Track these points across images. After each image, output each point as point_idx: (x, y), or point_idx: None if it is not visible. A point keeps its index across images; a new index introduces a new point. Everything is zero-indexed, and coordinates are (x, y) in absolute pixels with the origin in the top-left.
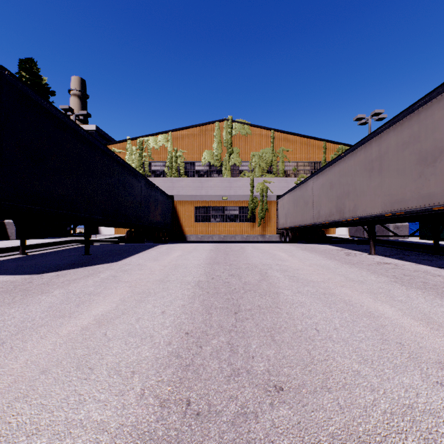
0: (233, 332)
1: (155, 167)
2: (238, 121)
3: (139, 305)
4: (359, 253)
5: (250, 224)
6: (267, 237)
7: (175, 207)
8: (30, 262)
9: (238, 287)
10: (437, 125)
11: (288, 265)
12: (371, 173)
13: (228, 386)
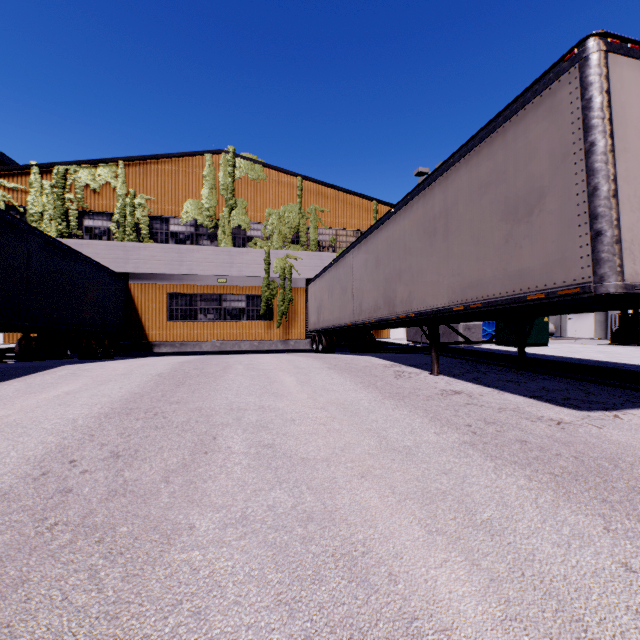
0: None
1: (91, 221)
2: (244, 156)
3: None
4: (415, 372)
5: (265, 323)
6: (292, 344)
7: (132, 293)
8: None
9: (74, 516)
10: (534, 149)
11: (282, 408)
12: (433, 239)
13: None
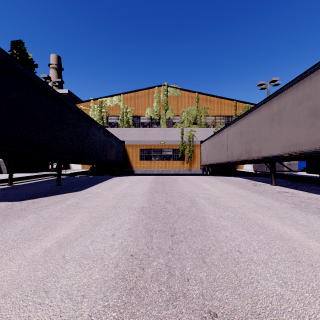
0: (170, 254)
1: (111, 120)
2: (172, 86)
3: (94, 228)
4: (262, 184)
5: (181, 162)
6: (193, 171)
7: (126, 149)
8: (14, 191)
9: (173, 212)
10: None
11: (211, 193)
12: (272, 124)
13: (167, 311)
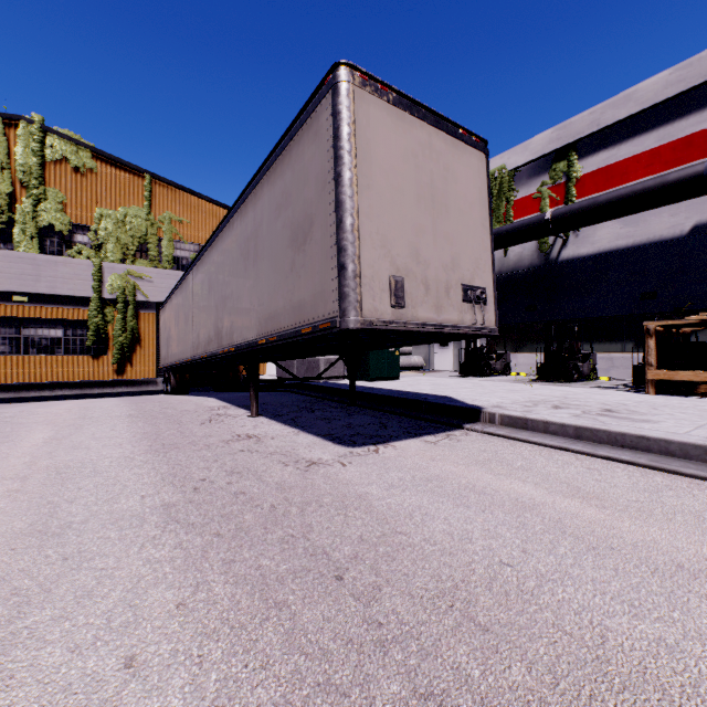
0: None
1: None
2: (60, 131)
3: None
4: (237, 414)
5: (95, 359)
6: (136, 385)
7: None
8: None
9: None
10: (307, 173)
11: None
12: (247, 263)
13: None
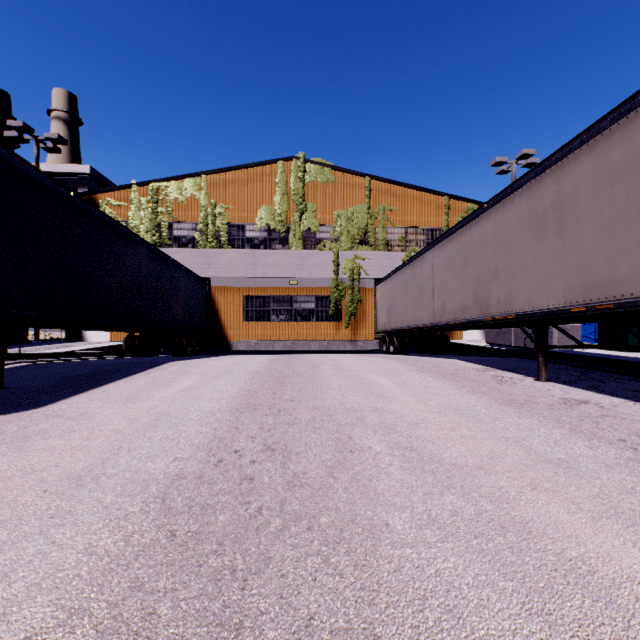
0: None
1: (178, 231)
2: (314, 160)
3: None
4: (517, 377)
5: (334, 324)
6: (360, 345)
7: (213, 296)
8: None
9: (271, 502)
10: None
11: (397, 411)
12: (542, 234)
13: None
